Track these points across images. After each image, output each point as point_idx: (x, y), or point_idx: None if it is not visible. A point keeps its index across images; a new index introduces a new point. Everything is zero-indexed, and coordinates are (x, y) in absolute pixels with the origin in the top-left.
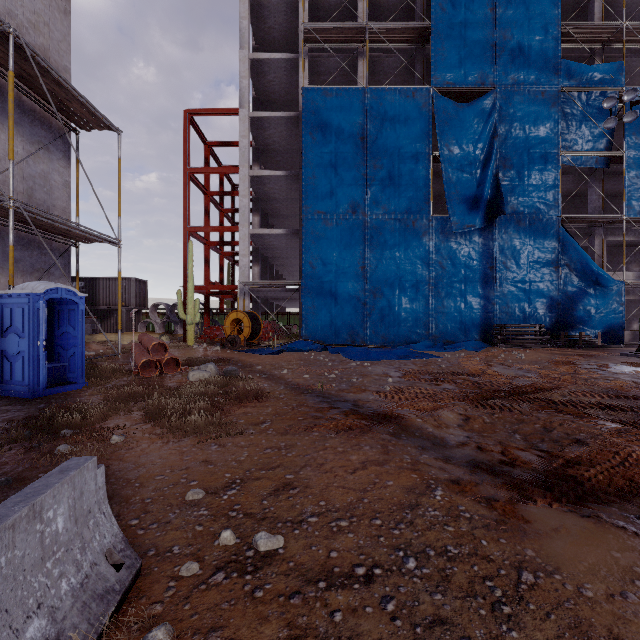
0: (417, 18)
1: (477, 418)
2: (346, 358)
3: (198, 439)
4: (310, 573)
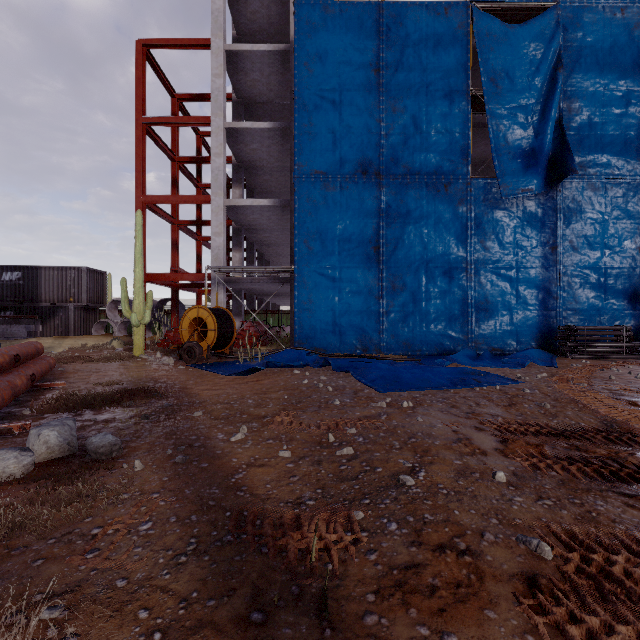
0: None
1: None
2: (362, 384)
3: None
4: None
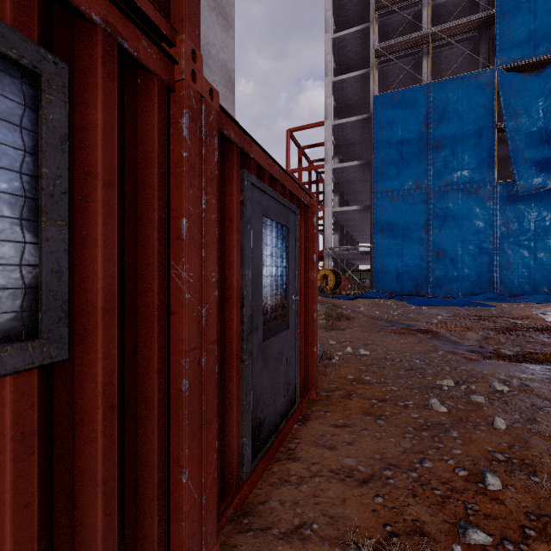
0: (482, 6)
1: (494, 338)
2: (408, 304)
3: (324, 330)
4: (379, 358)
